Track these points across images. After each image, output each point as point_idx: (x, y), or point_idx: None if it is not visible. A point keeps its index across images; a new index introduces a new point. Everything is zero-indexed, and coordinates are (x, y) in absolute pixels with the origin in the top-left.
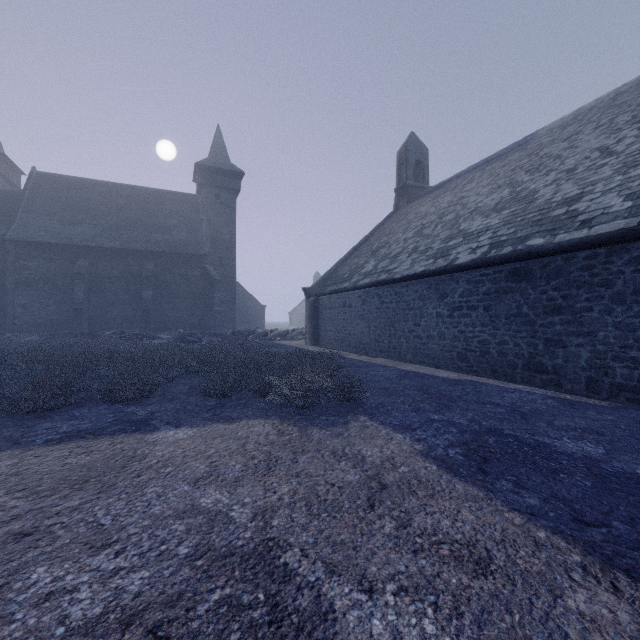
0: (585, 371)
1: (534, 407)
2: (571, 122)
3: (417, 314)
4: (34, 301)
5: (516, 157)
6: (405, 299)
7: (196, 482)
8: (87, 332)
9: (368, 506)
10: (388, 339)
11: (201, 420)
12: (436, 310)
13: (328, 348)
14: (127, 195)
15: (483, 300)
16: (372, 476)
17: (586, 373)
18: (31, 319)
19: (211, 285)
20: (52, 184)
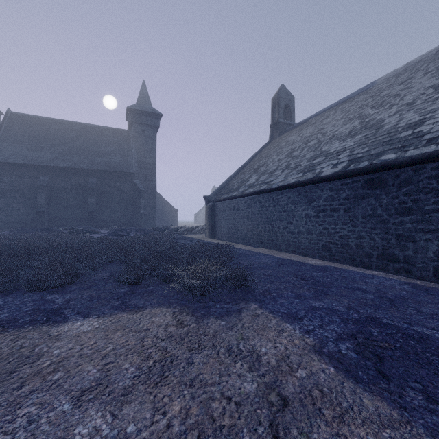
0: (433, 261)
1: (396, 293)
2: (403, 72)
3: (290, 215)
4: (8, 206)
5: (361, 99)
6: (280, 204)
7: (80, 396)
8: (45, 228)
9: (271, 438)
10: (267, 234)
11: (109, 309)
12: (305, 212)
13: (222, 240)
14: (77, 129)
15: (343, 204)
16: (270, 384)
17: (434, 263)
18: (6, 219)
19: (138, 194)
20: (22, 121)
